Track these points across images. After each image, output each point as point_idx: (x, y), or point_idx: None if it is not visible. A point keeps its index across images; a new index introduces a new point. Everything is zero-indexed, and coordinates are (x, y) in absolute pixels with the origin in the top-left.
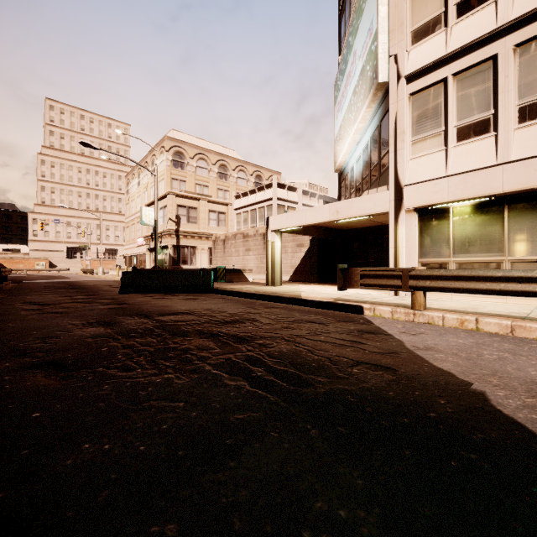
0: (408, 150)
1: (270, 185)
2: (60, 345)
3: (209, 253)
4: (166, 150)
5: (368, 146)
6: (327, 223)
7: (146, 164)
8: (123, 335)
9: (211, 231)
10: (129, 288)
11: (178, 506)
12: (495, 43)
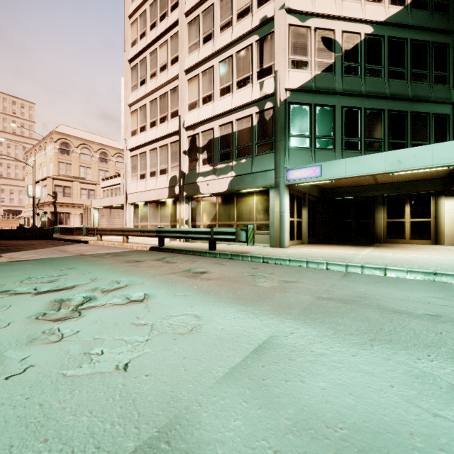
0: (130, 179)
1: (120, 175)
2: None
3: (81, 217)
4: (54, 141)
5: None
6: None
7: (40, 147)
8: None
9: (83, 202)
10: (1, 237)
11: None
12: (146, 147)
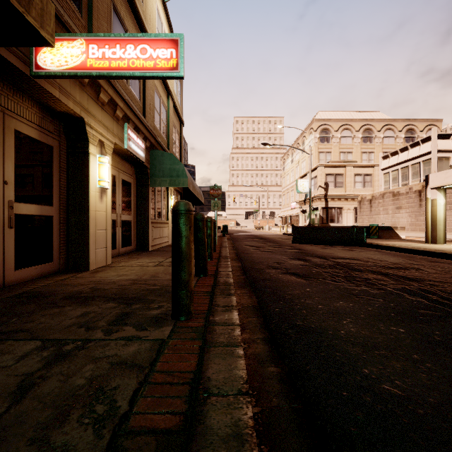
0: None
1: (427, 138)
2: (288, 266)
3: (354, 213)
4: (314, 130)
5: None
6: None
7: (297, 145)
8: (318, 266)
9: (357, 192)
10: (298, 239)
11: (400, 326)
12: None
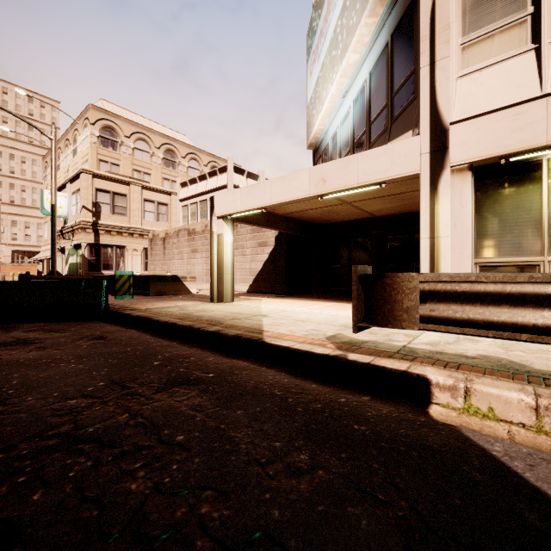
0: (454, 61)
1: (225, 168)
2: None
3: (144, 256)
4: (91, 122)
5: (365, 88)
6: (300, 212)
7: (67, 141)
8: None
9: (148, 226)
10: None
11: None
12: None
